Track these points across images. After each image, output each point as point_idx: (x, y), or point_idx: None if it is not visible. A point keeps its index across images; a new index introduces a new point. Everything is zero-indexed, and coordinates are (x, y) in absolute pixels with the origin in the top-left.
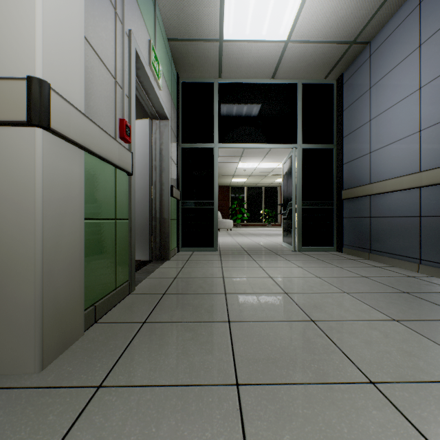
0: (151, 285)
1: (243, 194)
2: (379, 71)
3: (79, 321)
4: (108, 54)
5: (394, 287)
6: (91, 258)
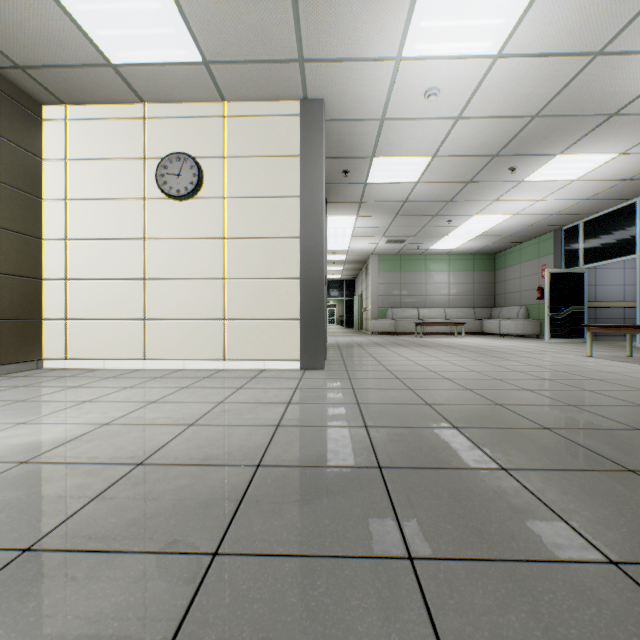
0: None
1: None
2: None
3: None
4: None
5: None
6: None
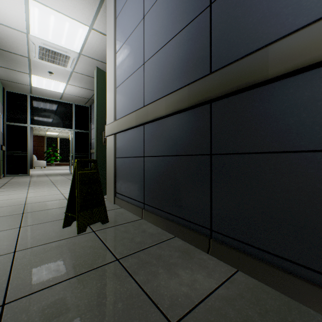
0: None
1: (57, 142)
2: None
3: None
4: None
5: None
6: None
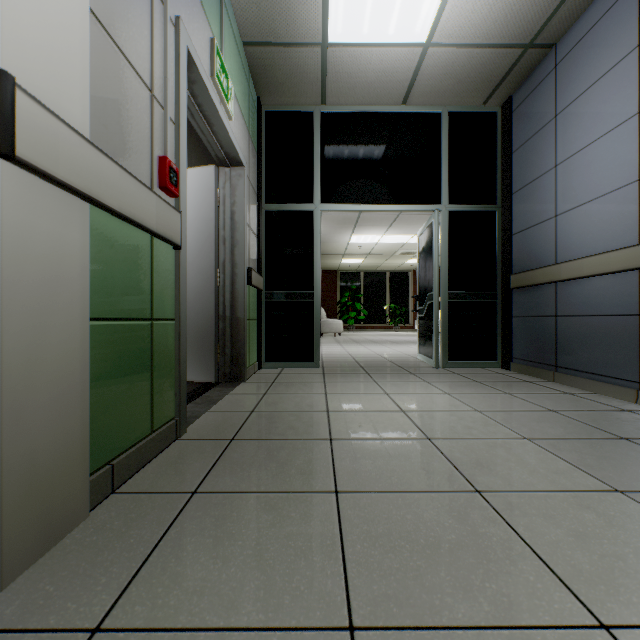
0: (213, 424)
1: (358, 282)
2: (570, 89)
3: (79, 494)
4: (139, 49)
5: (604, 428)
6: (106, 385)
